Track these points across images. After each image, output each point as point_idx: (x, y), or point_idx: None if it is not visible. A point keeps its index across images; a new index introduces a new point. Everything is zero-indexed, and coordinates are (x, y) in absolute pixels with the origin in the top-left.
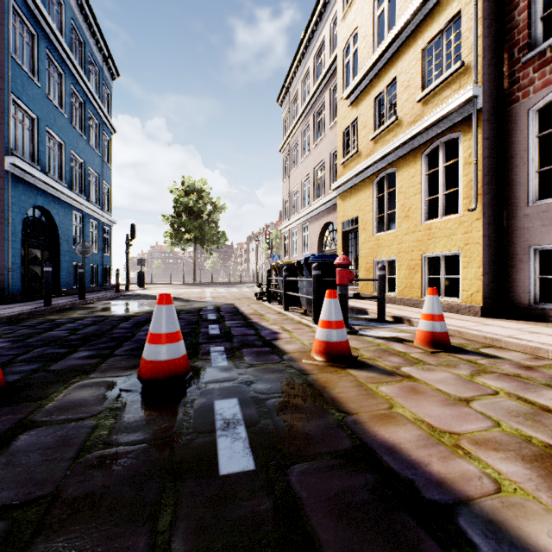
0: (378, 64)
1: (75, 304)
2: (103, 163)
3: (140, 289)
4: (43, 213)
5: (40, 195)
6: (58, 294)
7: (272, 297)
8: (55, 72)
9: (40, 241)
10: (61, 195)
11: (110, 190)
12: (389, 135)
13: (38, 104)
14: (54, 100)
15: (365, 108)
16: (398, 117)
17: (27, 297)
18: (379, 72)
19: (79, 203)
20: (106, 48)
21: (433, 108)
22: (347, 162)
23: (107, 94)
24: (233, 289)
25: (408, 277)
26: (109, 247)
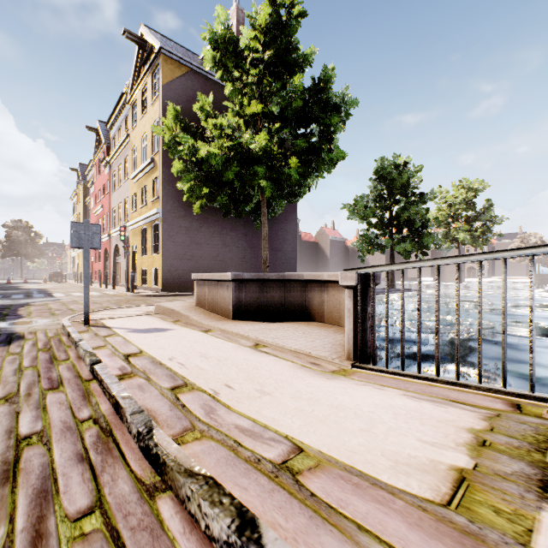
0: None
1: None
2: None
3: None
4: None
5: None
6: None
7: None
8: None
9: None
10: None
11: None
12: None
13: None
14: None
15: None
16: None
17: None
18: None
19: None
20: None
21: None
22: None
23: None
24: None
25: None
26: None
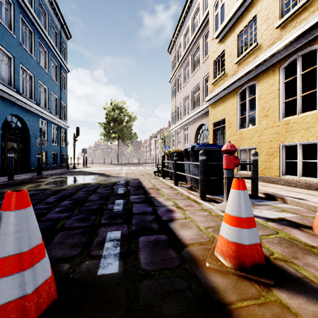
0: (241, 8)
1: (33, 178)
2: (60, 90)
3: (83, 167)
4: (19, 119)
5: (16, 107)
6: (29, 171)
7: (165, 174)
8: (27, 30)
9: (16, 137)
10: (31, 108)
11: (66, 106)
12: (250, 58)
13: (14, 49)
14: (26, 48)
15: (230, 42)
16: (258, 43)
17: (6, 173)
18: (242, 14)
19: (44, 114)
20: (62, 19)
21: (291, 30)
22: (216, 82)
23: (64, 48)
24: (140, 167)
25: (267, 161)
26: (65, 142)
